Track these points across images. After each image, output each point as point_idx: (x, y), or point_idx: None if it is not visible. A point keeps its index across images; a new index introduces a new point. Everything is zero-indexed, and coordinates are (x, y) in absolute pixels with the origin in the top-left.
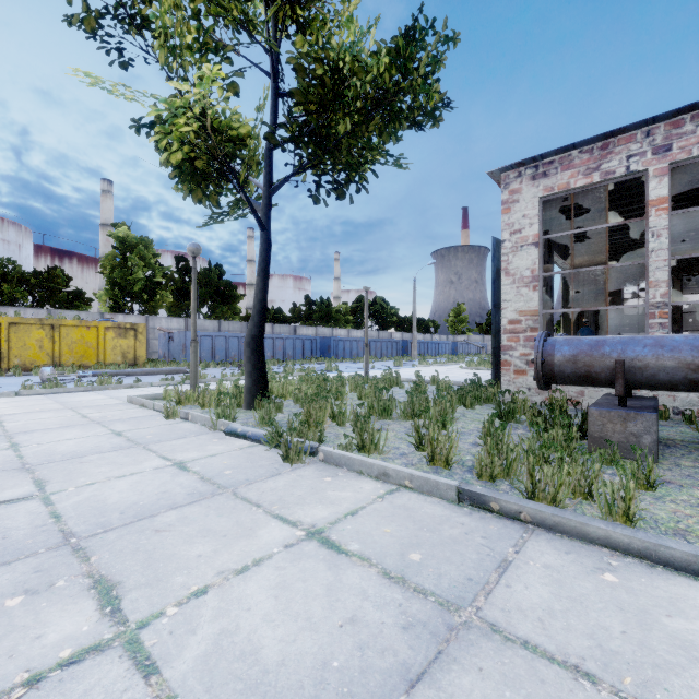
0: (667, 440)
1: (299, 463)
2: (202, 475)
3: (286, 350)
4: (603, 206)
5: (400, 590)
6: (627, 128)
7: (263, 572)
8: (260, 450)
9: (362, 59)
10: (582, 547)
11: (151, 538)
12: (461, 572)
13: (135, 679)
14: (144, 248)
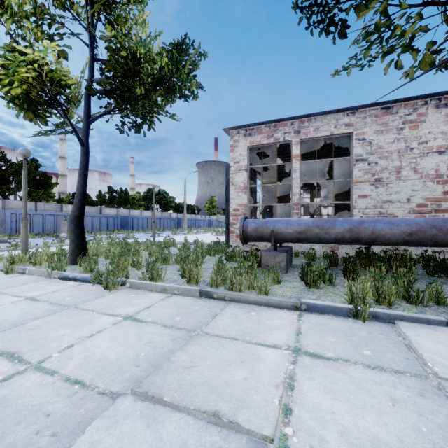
0: (294, 265)
1: (115, 290)
2: (50, 302)
3: (94, 224)
4: (277, 153)
5: (170, 330)
6: (284, 119)
7: (103, 335)
8: (87, 286)
9: (151, 55)
10: (247, 306)
11: (28, 333)
12: (197, 320)
13: (46, 377)
14: None
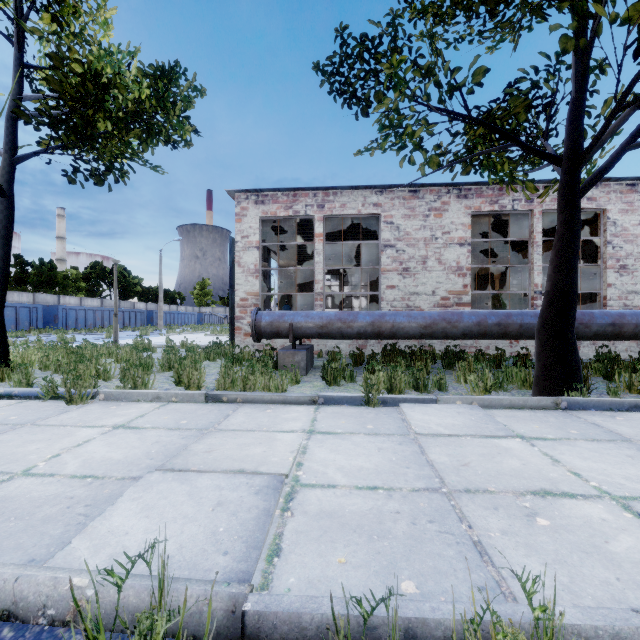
0: (317, 366)
1: (83, 404)
2: None
3: None
4: (298, 228)
5: (178, 431)
6: (305, 189)
7: (94, 443)
8: (34, 403)
9: (124, 80)
10: (262, 405)
11: None
12: (208, 421)
13: (45, 478)
14: None
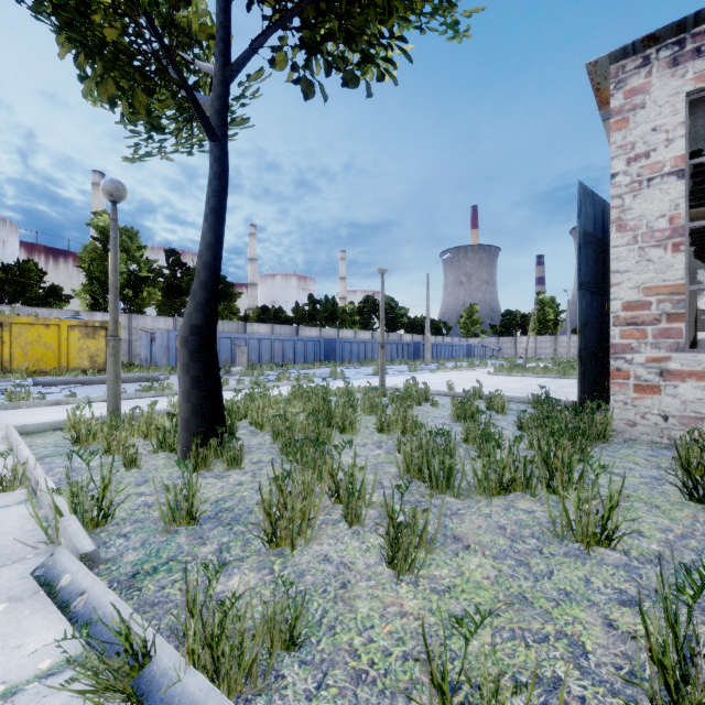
0: None
1: None
2: None
3: (286, 352)
4: None
5: None
6: None
7: None
8: None
9: None
10: None
11: None
12: None
13: None
14: (129, 239)
